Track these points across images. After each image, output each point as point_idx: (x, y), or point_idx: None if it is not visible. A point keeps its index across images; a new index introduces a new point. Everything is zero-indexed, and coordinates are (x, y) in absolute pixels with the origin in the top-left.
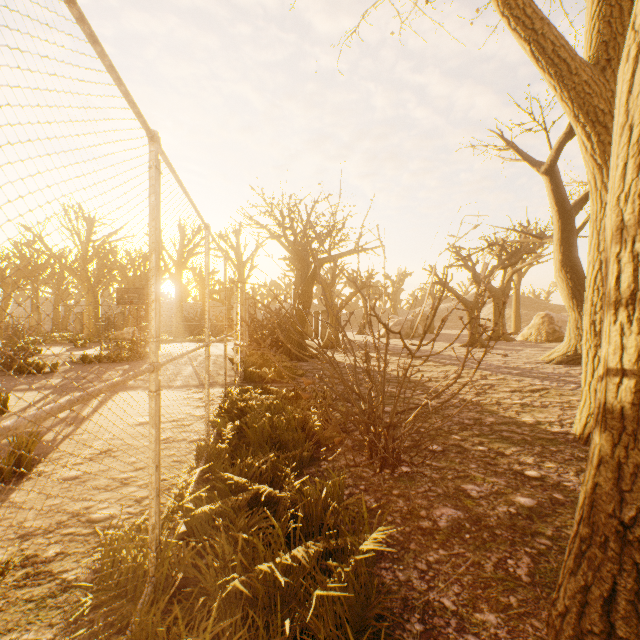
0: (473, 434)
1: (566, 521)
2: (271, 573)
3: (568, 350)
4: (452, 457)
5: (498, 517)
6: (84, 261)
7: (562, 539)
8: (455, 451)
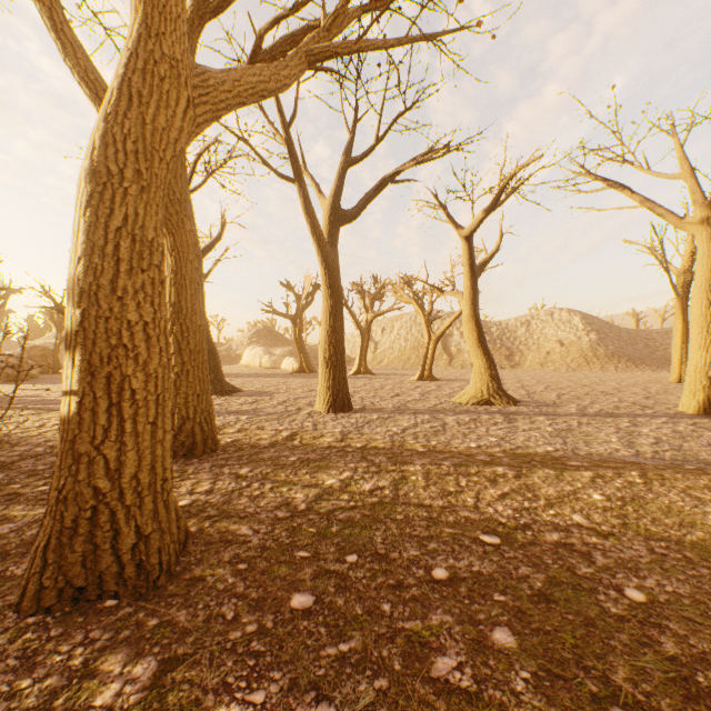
0: (42, 478)
1: None
2: None
3: None
4: None
5: (23, 540)
6: None
7: None
8: (6, 500)
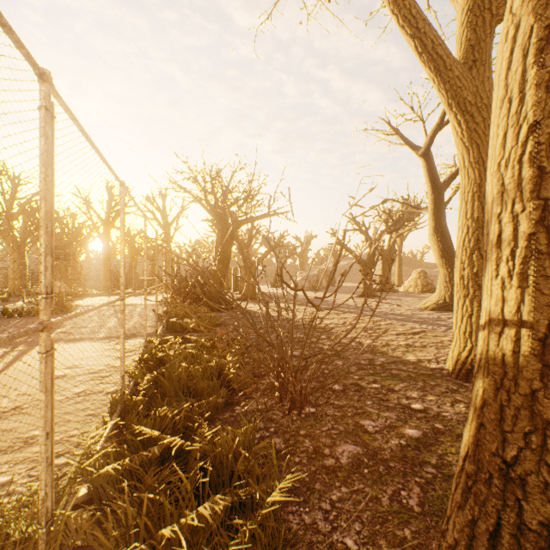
0: (368, 373)
1: (447, 449)
2: (176, 535)
3: (439, 299)
4: (351, 395)
5: (391, 450)
6: (8, 218)
7: (445, 466)
8: (354, 389)
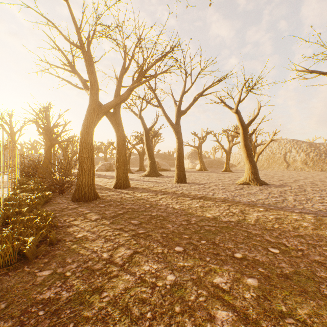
0: None
1: None
2: (31, 198)
3: (147, 172)
4: None
5: None
6: None
7: None
8: None
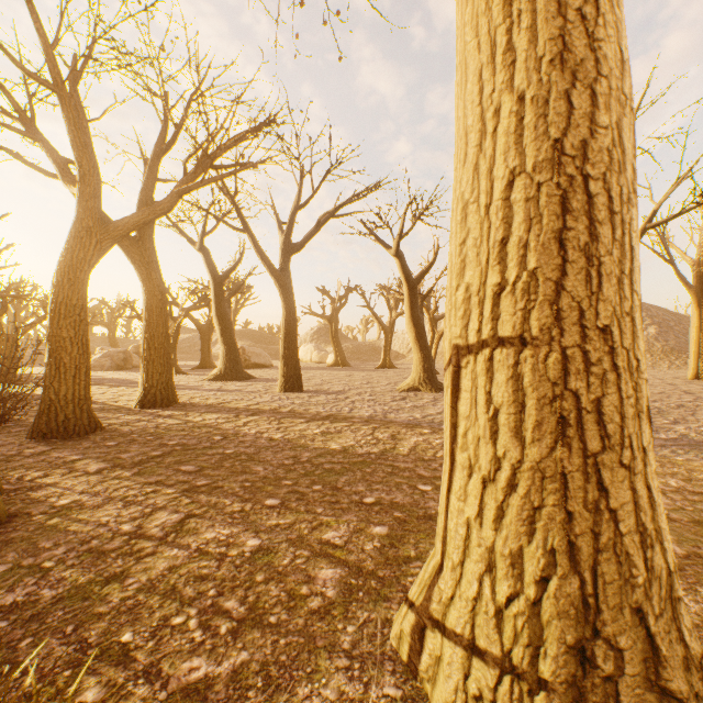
0: None
1: None
2: None
3: (218, 371)
4: None
5: None
6: None
7: None
8: None
